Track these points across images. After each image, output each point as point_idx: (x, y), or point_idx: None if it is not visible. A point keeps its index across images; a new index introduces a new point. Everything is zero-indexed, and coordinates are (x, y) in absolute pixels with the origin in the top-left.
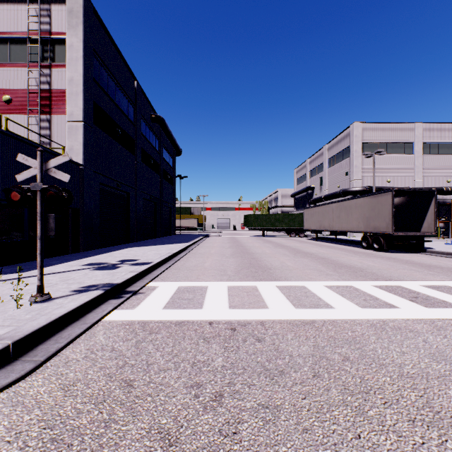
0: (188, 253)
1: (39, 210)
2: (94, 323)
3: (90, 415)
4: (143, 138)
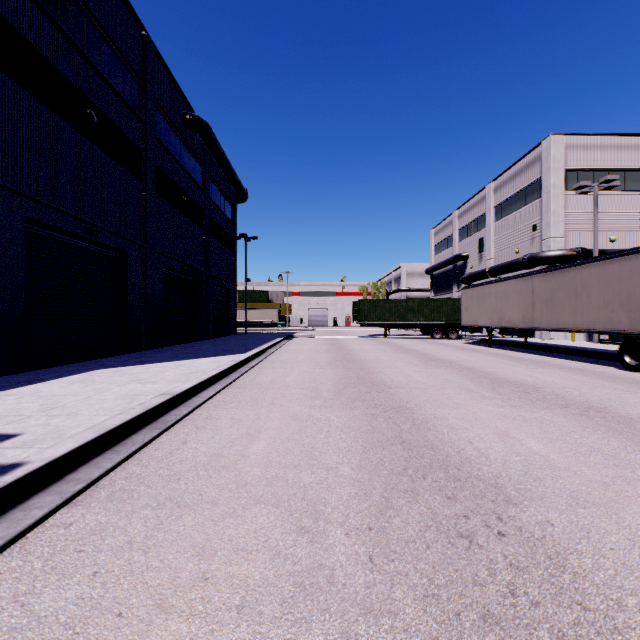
0: (230, 386)
1: None
2: None
3: None
4: (163, 152)
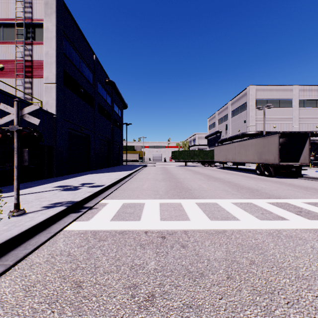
0: (132, 178)
1: (16, 146)
2: (56, 232)
3: (43, 315)
4: (99, 96)
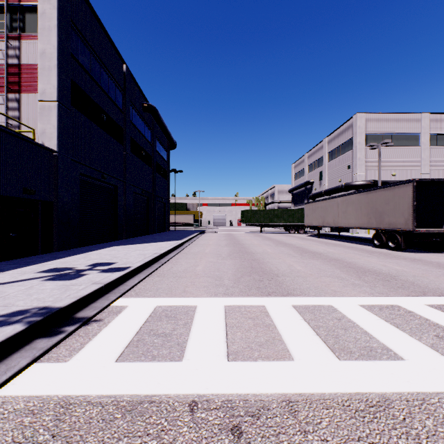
0: (179, 253)
1: None
2: None
3: None
4: (133, 128)
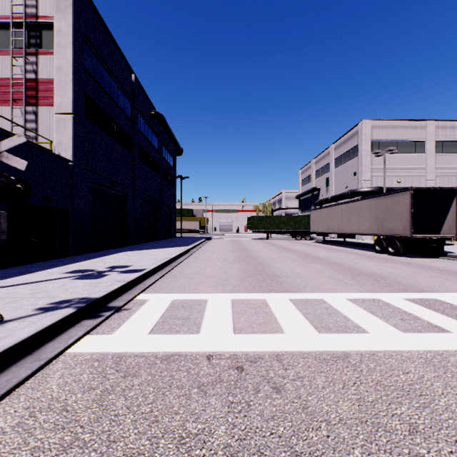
0: (188, 258)
1: None
2: (51, 358)
3: None
4: (141, 136)
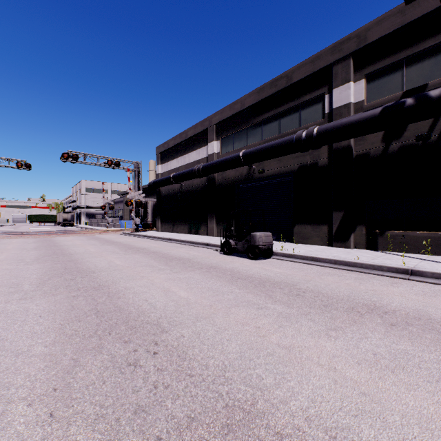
0: None
1: None
2: None
3: None
4: None
